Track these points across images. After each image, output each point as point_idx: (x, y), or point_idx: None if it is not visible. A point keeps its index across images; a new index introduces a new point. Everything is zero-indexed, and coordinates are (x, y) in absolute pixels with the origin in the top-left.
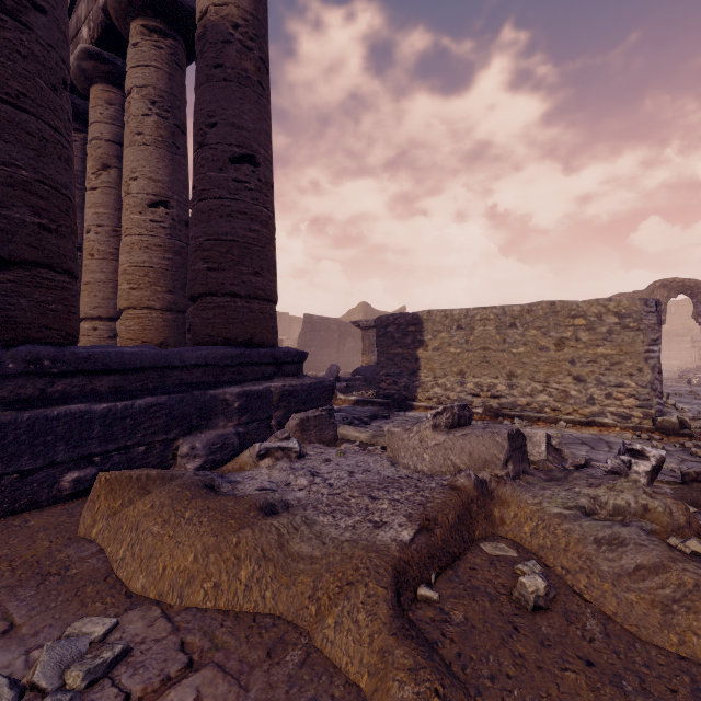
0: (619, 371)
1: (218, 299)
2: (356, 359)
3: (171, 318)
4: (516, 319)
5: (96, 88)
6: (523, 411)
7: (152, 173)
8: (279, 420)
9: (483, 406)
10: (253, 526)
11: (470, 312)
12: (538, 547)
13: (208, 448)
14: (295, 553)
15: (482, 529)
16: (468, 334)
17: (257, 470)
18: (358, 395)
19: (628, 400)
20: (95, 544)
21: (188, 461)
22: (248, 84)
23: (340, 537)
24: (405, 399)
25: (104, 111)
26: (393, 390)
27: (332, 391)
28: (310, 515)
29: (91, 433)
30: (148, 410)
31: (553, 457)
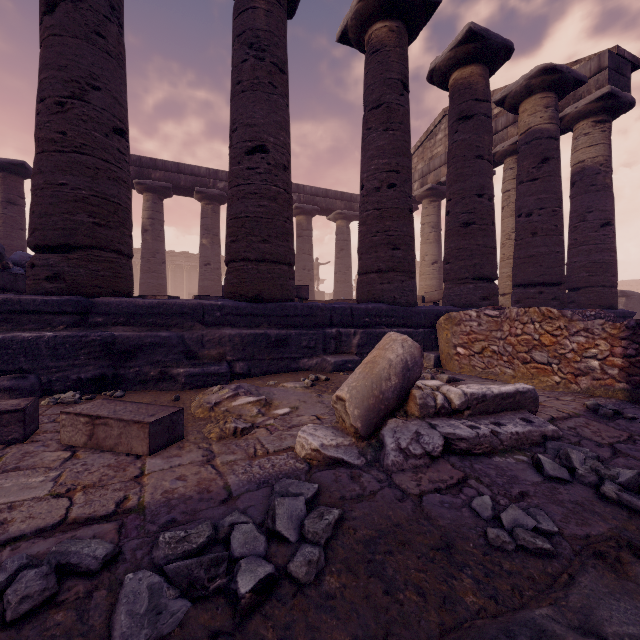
0: None
1: (595, 289)
2: None
3: None
4: None
5: None
6: None
7: None
8: None
9: None
10: None
11: None
12: None
13: None
14: None
15: None
16: None
17: None
18: None
19: None
20: None
21: None
22: (608, 190)
23: None
24: None
25: None
26: None
27: None
28: None
29: None
30: None
31: None
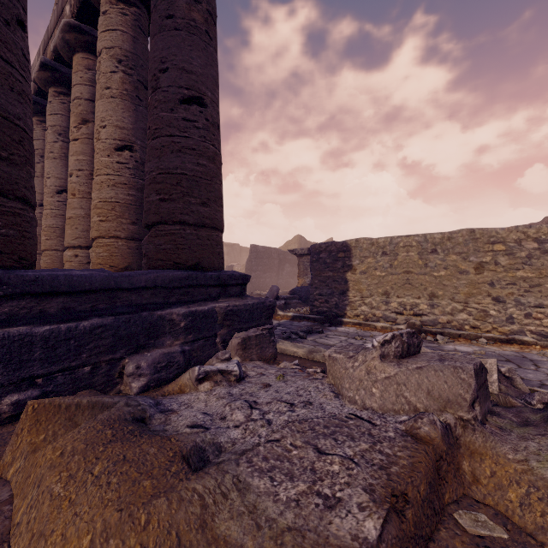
0: (538, 293)
1: (169, 227)
2: (292, 281)
3: (134, 246)
4: (437, 245)
5: (78, 56)
6: (443, 328)
7: (118, 121)
8: (224, 337)
9: (406, 323)
10: (171, 492)
11: (394, 240)
12: (534, 525)
13: (153, 367)
14: (221, 536)
15: (452, 490)
16: (392, 259)
17: (195, 395)
18: (295, 312)
19: (547, 320)
20: (8, 489)
21: (134, 380)
22: (196, 33)
23: (279, 519)
24: (336, 315)
25: (84, 75)
26: (325, 308)
27: (272, 310)
28: (243, 474)
29: (32, 355)
30: (93, 331)
31: (505, 386)
